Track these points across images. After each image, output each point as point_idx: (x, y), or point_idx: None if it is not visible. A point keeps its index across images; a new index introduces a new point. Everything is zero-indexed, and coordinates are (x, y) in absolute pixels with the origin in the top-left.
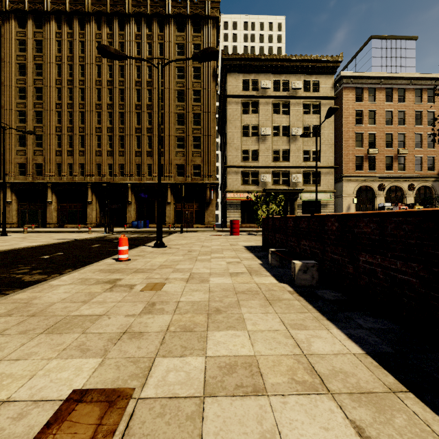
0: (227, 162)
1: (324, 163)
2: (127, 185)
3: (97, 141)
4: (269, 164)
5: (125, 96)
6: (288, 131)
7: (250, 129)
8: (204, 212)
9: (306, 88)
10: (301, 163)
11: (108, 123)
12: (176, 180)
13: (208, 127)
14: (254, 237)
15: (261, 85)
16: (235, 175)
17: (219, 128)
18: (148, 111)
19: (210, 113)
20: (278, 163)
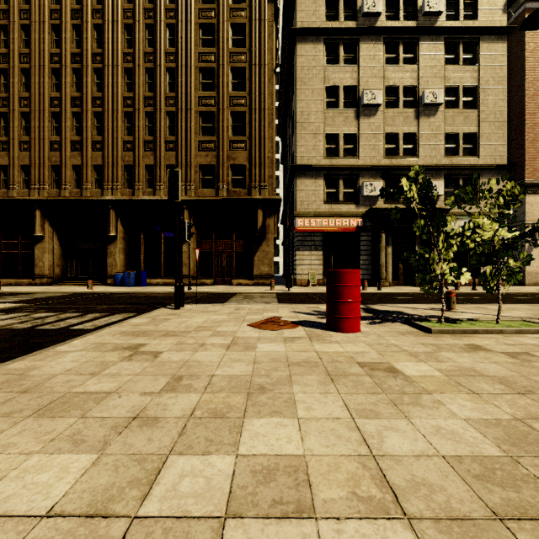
0: (296, 158)
1: (486, 159)
2: (108, 205)
3: (53, 124)
4: (379, 162)
5: (104, 37)
6: (415, 98)
7: (340, 96)
8: (253, 255)
9: (450, 15)
10: (441, 160)
11: (74, 90)
12: (200, 194)
13: (261, 92)
14: (455, 354)
15: (363, 7)
16: (312, 185)
17: (279, 127)
18: (147, 65)
19: (265, 66)
20: (395, 160)
